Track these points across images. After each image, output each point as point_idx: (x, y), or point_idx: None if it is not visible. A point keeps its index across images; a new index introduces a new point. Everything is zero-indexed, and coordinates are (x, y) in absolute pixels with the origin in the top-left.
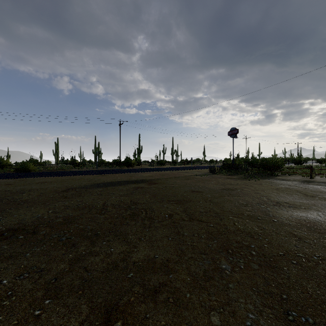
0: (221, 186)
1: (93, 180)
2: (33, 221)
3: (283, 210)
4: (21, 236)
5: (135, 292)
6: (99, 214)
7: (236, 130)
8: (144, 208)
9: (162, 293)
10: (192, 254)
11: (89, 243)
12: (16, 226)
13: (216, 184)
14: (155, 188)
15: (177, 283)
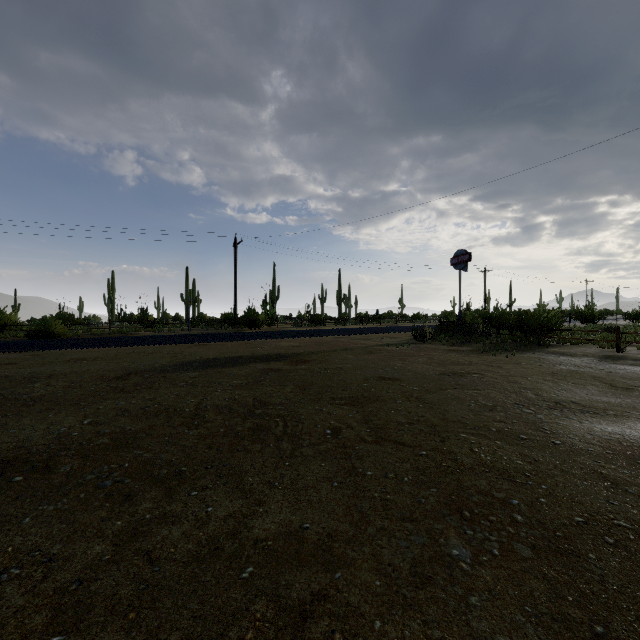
0: (438, 367)
1: (180, 354)
2: (48, 444)
3: (572, 419)
4: (19, 476)
5: (256, 615)
6: (188, 427)
7: (467, 254)
8: (282, 414)
9: (319, 620)
10: (384, 522)
11: (161, 493)
12: (10, 454)
13: (427, 364)
14: (305, 372)
15: (351, 593)
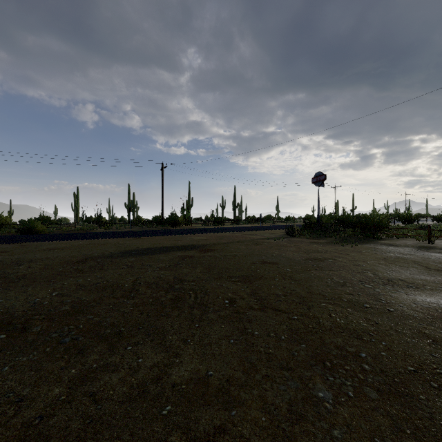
0: (304, 254)
1: (123, 245)
2: (26, 310)
3: (400, 292)
4: (3, 334)
5: None
6: (126, 298)
7: (323, 175)
8: (194, 288)
9: None
10: (267, 370)
11: (105, 347)
12: None
13: (296, 252)
14: (210, 258)
15: (244, 427)
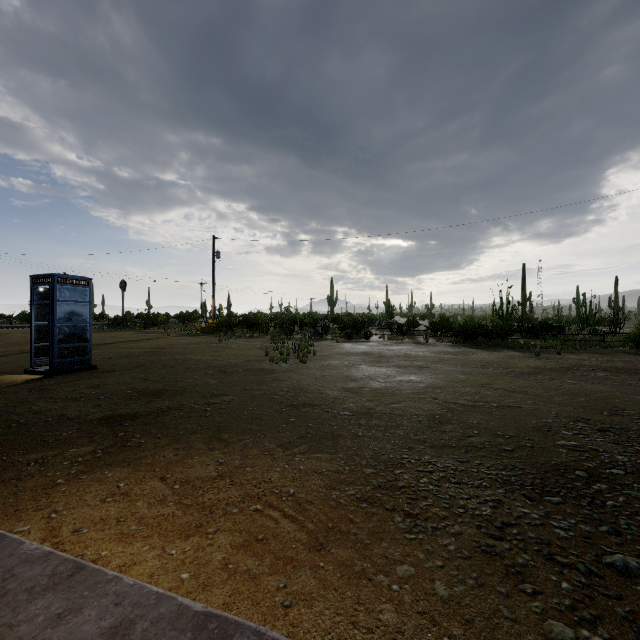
0: None
1: None
2: None
3: None
4: None
5: None
6: None
7: (125, 283)
8: None
9: None
10: None
11: None
12: None
13: None
14: None
15: None
